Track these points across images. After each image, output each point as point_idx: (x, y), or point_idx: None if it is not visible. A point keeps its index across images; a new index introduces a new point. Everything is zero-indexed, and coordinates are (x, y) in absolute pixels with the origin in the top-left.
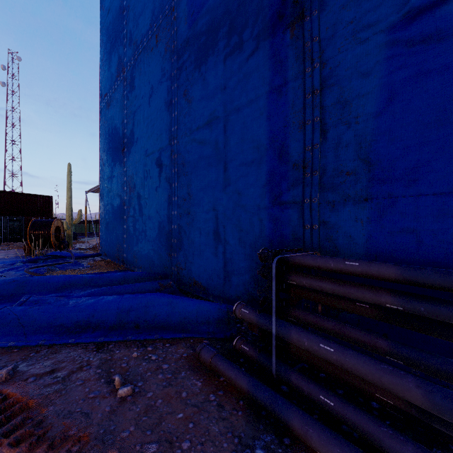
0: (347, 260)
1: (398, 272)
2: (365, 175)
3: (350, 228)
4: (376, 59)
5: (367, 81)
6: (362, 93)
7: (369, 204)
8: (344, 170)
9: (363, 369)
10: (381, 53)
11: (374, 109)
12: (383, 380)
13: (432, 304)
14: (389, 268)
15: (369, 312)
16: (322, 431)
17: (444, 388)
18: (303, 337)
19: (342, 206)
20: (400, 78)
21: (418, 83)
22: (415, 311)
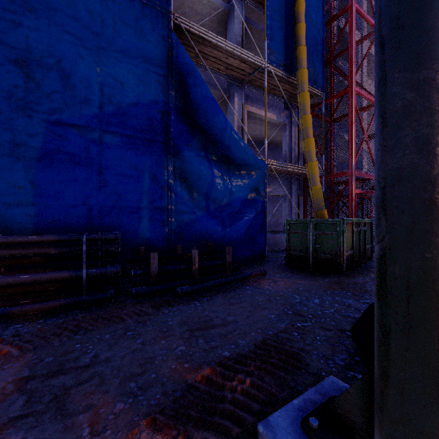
0: (30, 236)
1: (56, 237)
2: (33, 191)
3: (23, 220)
4: (40, 131)
5: (34, 140)
6: (31, 145)
7: (35, 207)
8: (18, 185)
9: (45, 276)
10: (42, 130)
11: (38, 157)
12: (54, 276)
13: (69, 247)
14: (52, 236)
15: (41, 260)
16: (30, 305)
17: (74, 269)
18: (8, 278)
19: (17, 206)
20: (52, 148)
21: (61, 154)
22: (63, 251)
